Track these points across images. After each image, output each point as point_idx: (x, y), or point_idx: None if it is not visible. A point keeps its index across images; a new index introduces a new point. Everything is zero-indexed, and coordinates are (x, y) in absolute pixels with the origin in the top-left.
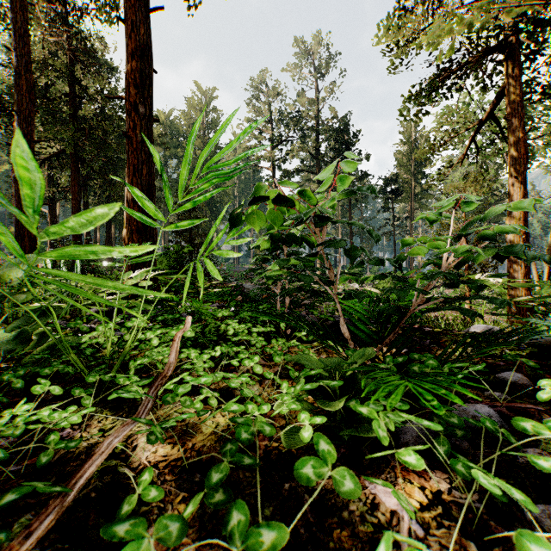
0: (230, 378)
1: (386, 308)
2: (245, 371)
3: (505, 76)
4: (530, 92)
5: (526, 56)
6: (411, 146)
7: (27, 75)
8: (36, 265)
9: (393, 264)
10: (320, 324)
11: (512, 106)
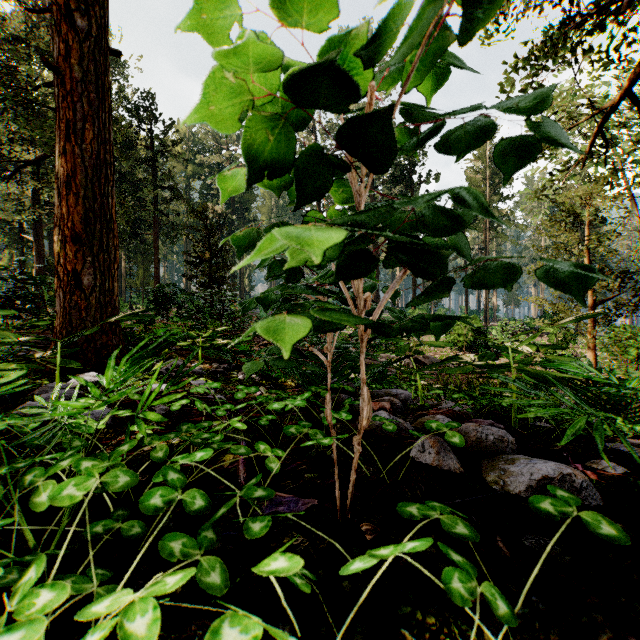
0: None
1: None
2: None
3: None
4: None
5: None
6: (486, 162)
7: None
8: None
9: None
10: None
11: None
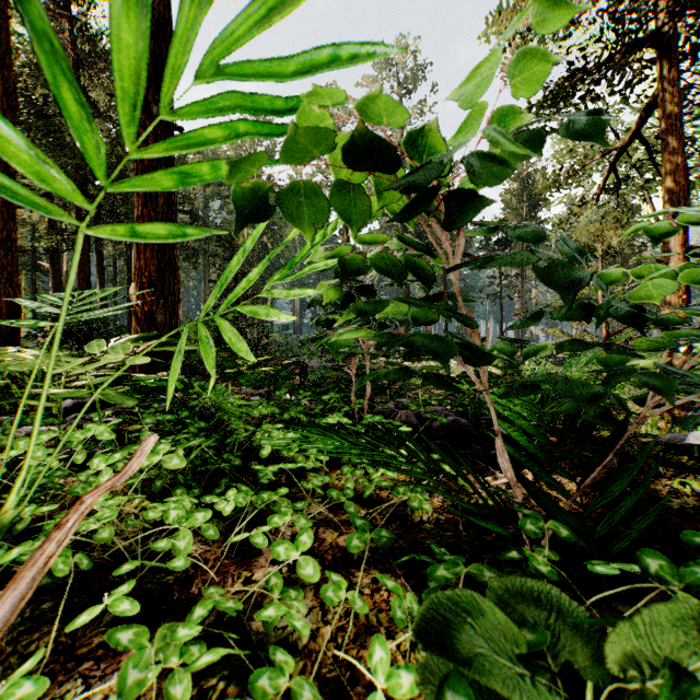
0: (253, 563)
1: (576, 411)
2: (289, 540)
3: (658, 80)
4: (691, 103)
5: (683, 56)
6: (523, 184)
7: (5, 72)
8: (18, 335)
9: (619, 317)
10: (419, 423)
11: (668, 120)
